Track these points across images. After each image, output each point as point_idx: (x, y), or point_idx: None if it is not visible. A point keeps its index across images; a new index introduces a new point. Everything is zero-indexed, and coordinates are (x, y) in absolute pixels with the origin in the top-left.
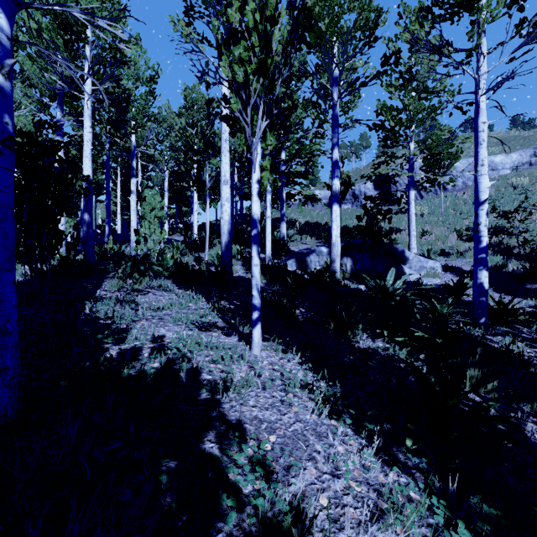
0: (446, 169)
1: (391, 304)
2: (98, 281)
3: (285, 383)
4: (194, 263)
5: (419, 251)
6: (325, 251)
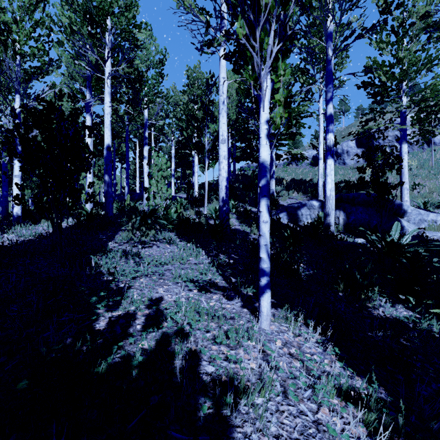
0: (438, 122)
1: (403, 262)
2: (113, 233)
3: (315, 390)
4: (194, 216)
5: (413, 204)
6: (316, 205)
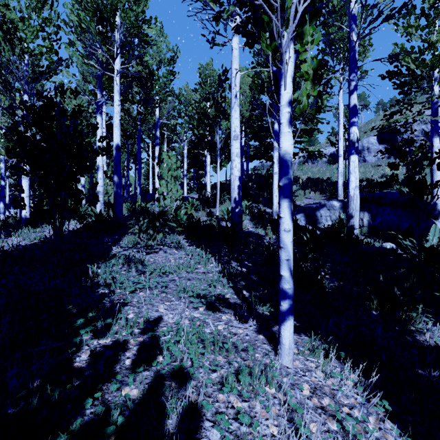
0: None
1: None
2: (119, 236)
3: None
4: (206, 217)
5: None
6: (337, 205)
